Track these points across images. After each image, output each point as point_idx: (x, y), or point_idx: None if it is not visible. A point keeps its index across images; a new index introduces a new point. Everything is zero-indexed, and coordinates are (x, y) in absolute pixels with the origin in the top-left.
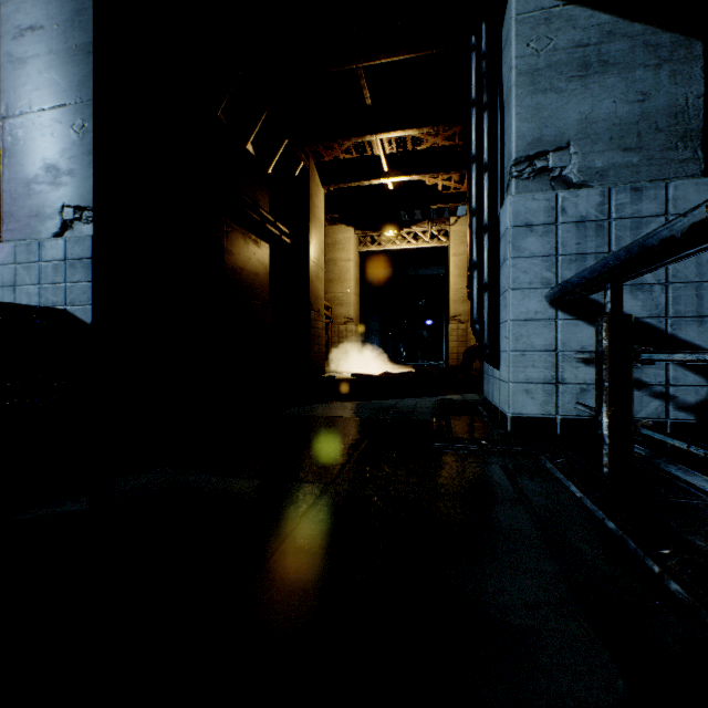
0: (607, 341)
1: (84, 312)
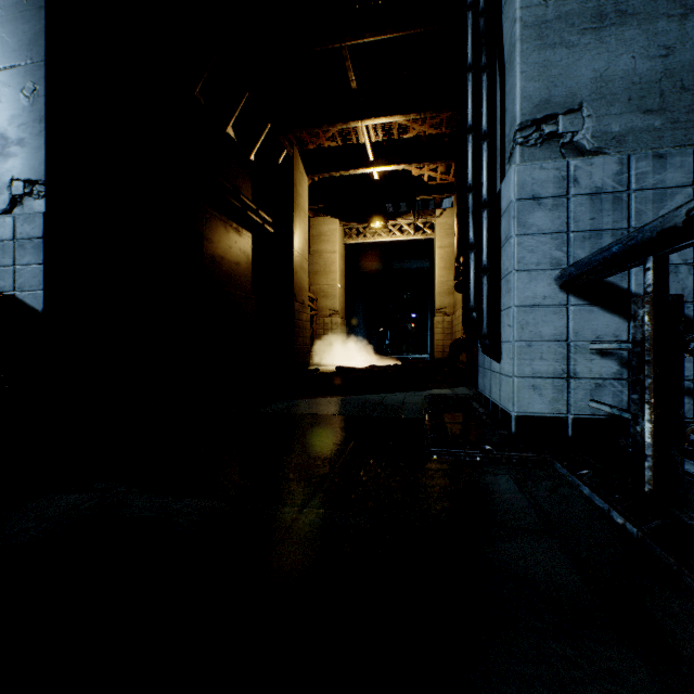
0: (651, 326)
1: (35, 298)
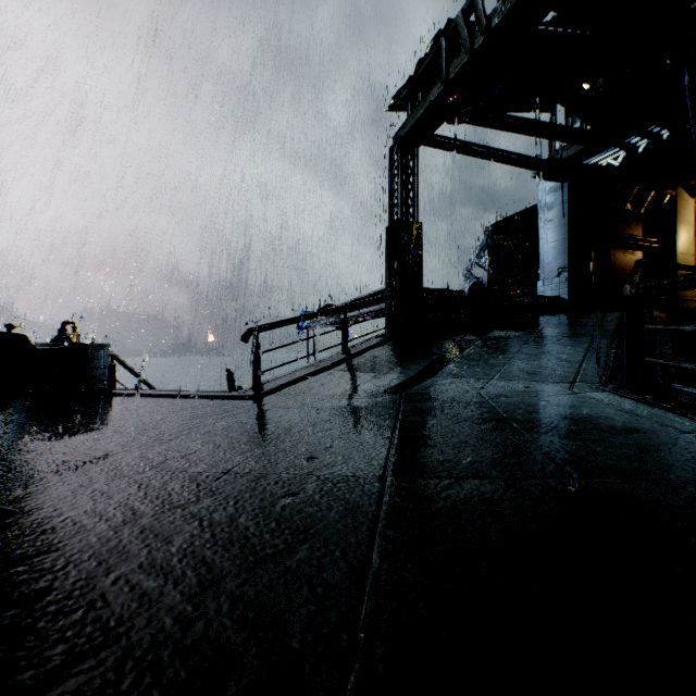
0: None
1: (565, 296)
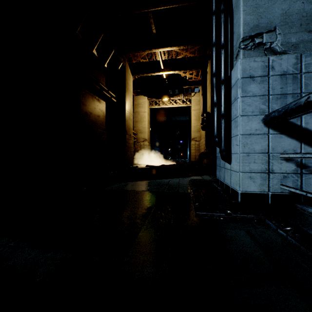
0: None
1: None
